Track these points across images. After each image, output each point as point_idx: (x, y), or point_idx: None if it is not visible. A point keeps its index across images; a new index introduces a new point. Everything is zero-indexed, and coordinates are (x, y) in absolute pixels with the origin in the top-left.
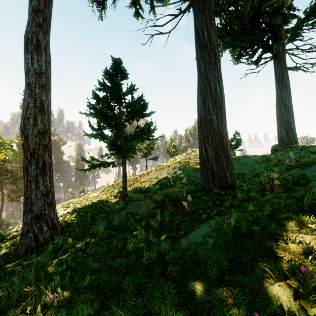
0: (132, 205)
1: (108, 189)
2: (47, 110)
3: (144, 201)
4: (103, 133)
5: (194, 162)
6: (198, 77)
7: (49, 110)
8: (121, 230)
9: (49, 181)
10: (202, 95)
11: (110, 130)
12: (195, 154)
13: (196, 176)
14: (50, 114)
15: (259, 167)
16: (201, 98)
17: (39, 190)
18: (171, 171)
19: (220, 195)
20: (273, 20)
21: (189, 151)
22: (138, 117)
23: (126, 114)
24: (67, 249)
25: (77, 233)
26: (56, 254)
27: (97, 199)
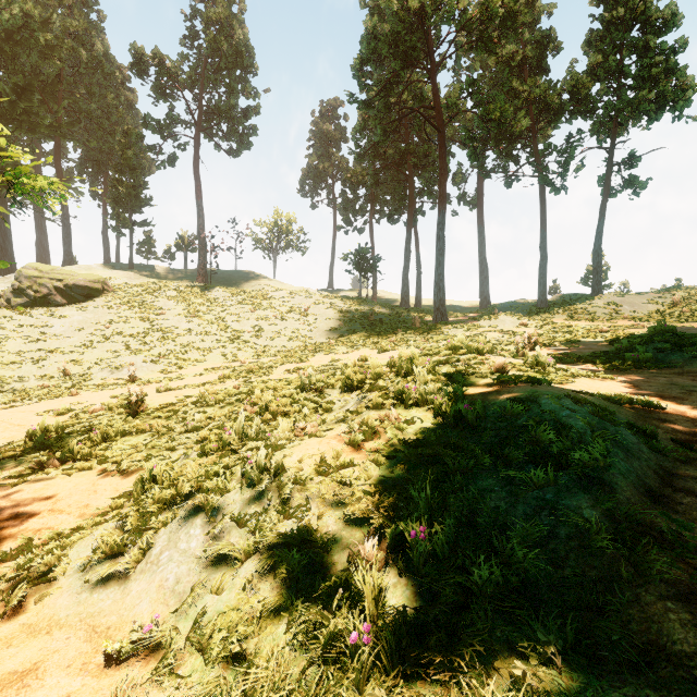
0: None
1: None
2: None
3: None
4: None
5: None
6: None
7: None
8: None
9: None
10: (3, 238)
11: None
12: None
13: None
14: None
15: None
16: (2, 239)
17: None
18: None
19: None
20: None
21: None
22: None
23: None
24: None
25: None
26: None
27: None
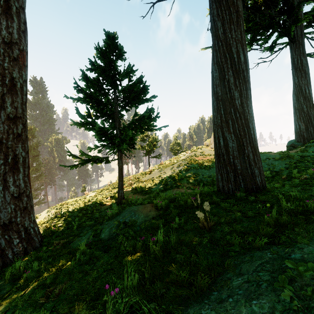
0: (127, 212)
1: (107, 188)
2: (20, 91)
3: (143, 206)
4: (94, 122)
5: (201, 159)
6: (213, 44)
7: (24, 91)
8: (109, 249)
9: (23, 180)
10: (219, 66)
11: (104, 119)
12: (201, 151)
13: (204, 174)
14: (26, 97)
15: (278, 164)
16: (217, 70)
17: (8, 192)
18: (176, 169)
19: (247, 201)
20: (289, 1)
21: (195, 148)
22: (137, 103)
23: (122, 100)
24: (28, 279)
25: (56, 248)
26: (12, 287)
27: (92, 200)
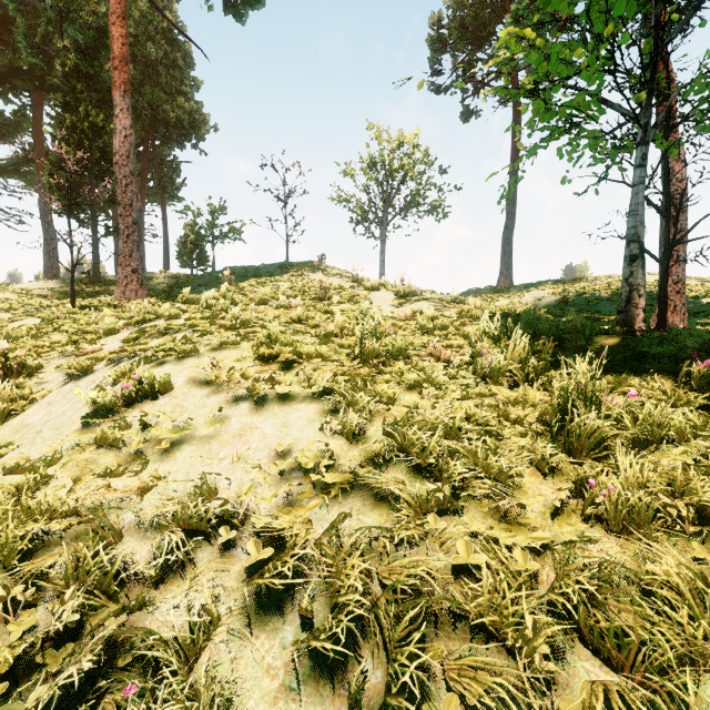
0: None
1: None
2: None
3: None
4: None
5: None
6: None
7: None
8: None
9: None
10: None
11: None
12: None
13: None
14: None
15: None
16: None
17: None
18: None
19: None
20: None
21: None
22: None
23: None
24: None
25: None
26: None
27: None
